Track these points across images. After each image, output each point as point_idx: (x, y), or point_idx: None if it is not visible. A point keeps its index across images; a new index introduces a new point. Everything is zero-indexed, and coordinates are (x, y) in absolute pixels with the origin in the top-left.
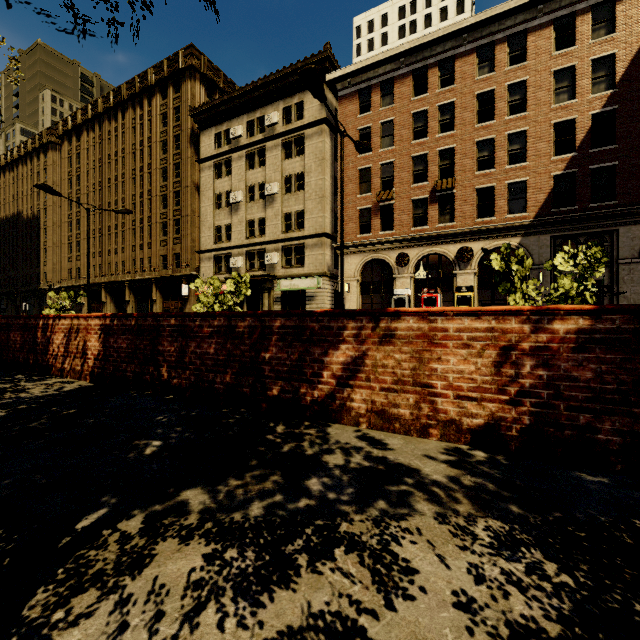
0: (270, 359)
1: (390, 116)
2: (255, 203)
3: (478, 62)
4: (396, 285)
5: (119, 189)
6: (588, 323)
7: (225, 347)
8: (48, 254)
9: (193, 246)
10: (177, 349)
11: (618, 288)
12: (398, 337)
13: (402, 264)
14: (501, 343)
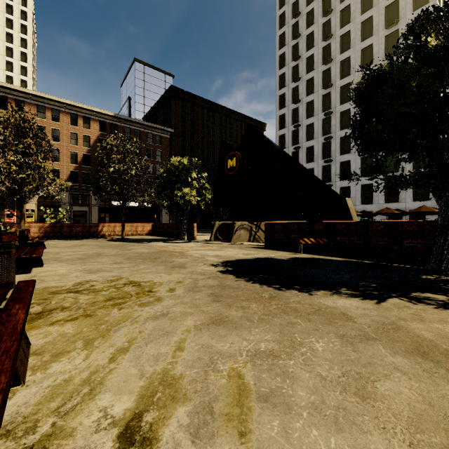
0: None
1: None
2: None
3: (38, 111)
4: None
5: None
6: (49, 225)
7: None
8: None
9: None
10: None
11: (91, 214)
12: (25, 227)
13: None
14: (40, 227)
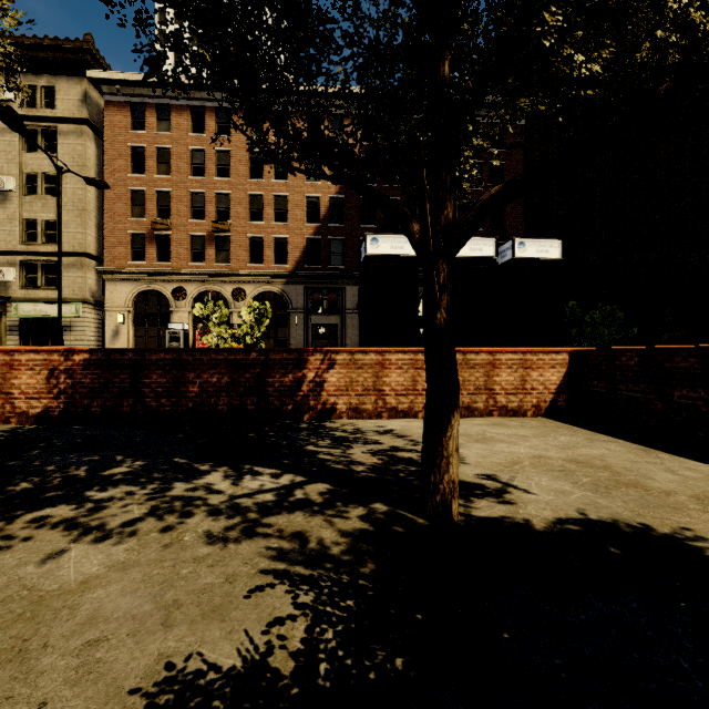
0: None
1: (167, 143)
2: None
3: None
4: (174, 319)
5: None
6: (89, 356)
7: None
8: None
9: None
10: None
11: (346, 331)
12: None
13: (179, 298)
14: (50, 367)
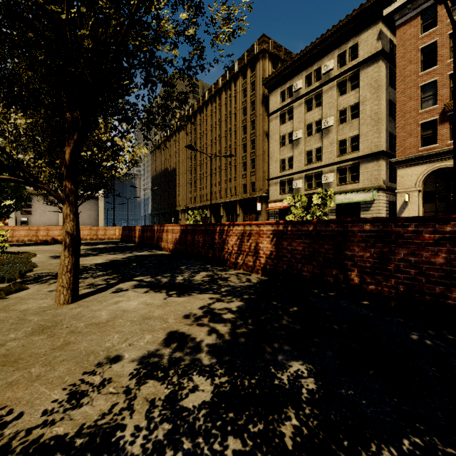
0: None
1: None
2: (312, 137)
3: None
4: None
5: (217, 145)
6: None
7: None
8: (180, 190)
9: (264, 176)
10: (374, 255)
11: None
12: None
13: None
14: None
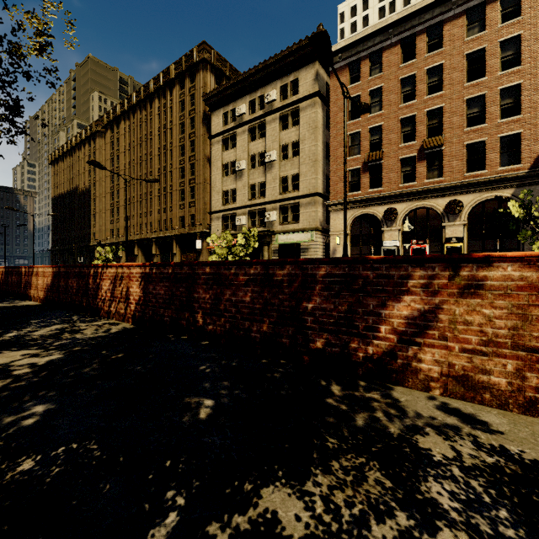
0: (313, 309)
1: (379, 83)
2: (256, 170)
3: (468, 23)
4: (384, 237)
5: (148, 164)
6: None
7: (262, 296)
8: (96, 218)
9: (205, 208)
10: (212, 296)
11: None
12: (488, 288)
13: (390, 218)
14: None
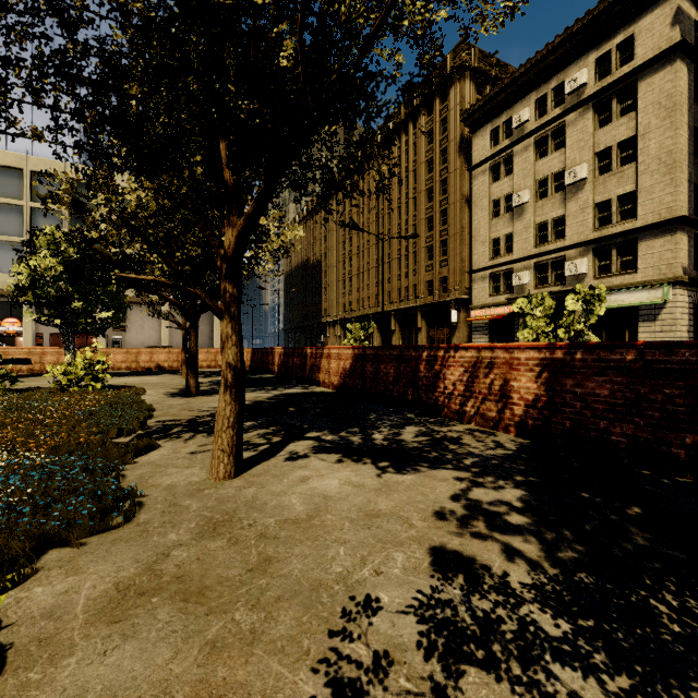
0: None
1: None
2: (548, 200)
3: None
4: None
5: (385, 221)
6: None
7: None
8: (327, 292)
9: (462, 266)
10: None
11: None
12: None
13: None
14: None
